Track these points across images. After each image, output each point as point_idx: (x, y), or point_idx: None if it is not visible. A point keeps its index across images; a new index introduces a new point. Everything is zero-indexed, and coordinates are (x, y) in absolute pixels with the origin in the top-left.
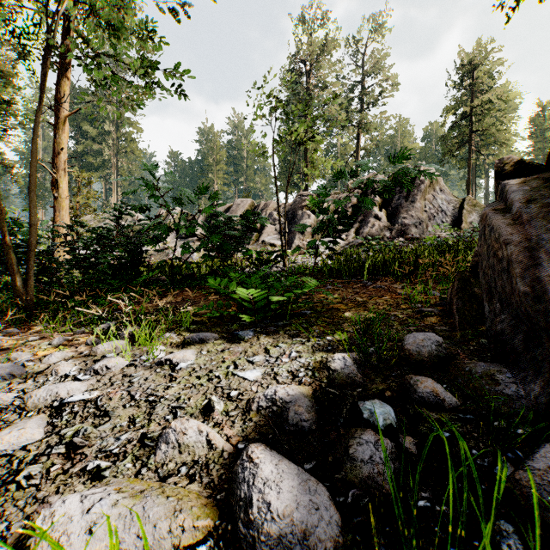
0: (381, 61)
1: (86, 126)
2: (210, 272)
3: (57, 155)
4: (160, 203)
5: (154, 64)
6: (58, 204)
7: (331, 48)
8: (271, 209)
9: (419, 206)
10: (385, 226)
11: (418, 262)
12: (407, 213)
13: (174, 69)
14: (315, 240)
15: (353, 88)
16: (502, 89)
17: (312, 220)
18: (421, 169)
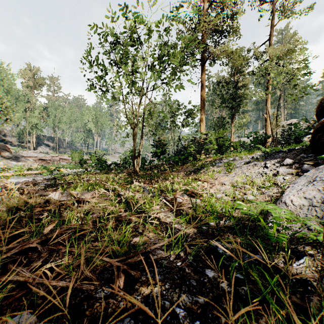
0: None
1: None
2: None
3: (267, 110)
4: (308, 122)
5: (306, 88)
6: (267, 126)
7: None
8: None
9: None
10: None
11: None
12: None
13: (312, 85)
14: None
15: None
16: None
17: None
18: None
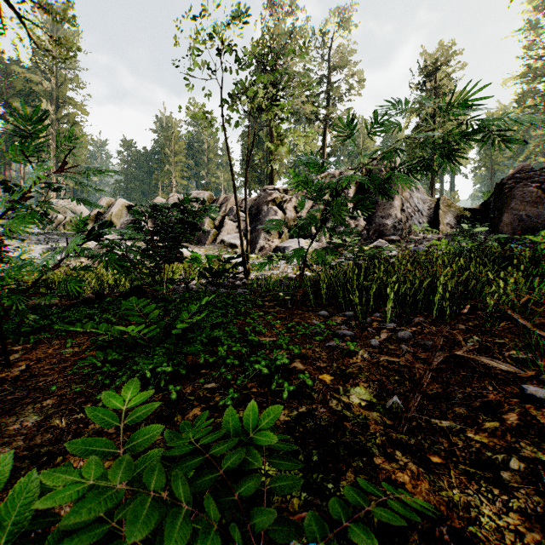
0: (347, 57)
1: (17, 103)
2: (128, 292)
3: None
4: None
5: None
6: None
7: (297, 35)
8: (233, 203)
9: (397, 204)
10: (361, 226)
11: (468, 286)
12: (385, 212)
13: None
14: (302, 248)
15: (320, 81)
16: (464, 93)
17: (279, 217)
18: (397, 165)
